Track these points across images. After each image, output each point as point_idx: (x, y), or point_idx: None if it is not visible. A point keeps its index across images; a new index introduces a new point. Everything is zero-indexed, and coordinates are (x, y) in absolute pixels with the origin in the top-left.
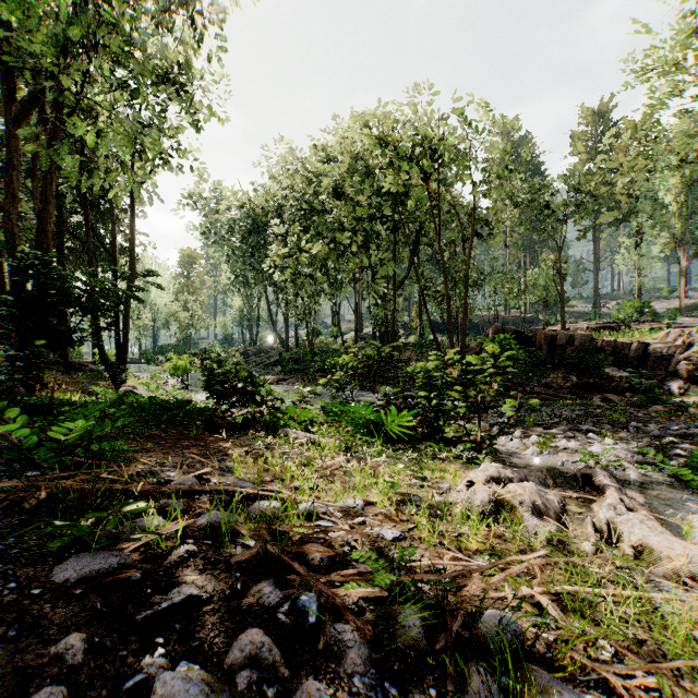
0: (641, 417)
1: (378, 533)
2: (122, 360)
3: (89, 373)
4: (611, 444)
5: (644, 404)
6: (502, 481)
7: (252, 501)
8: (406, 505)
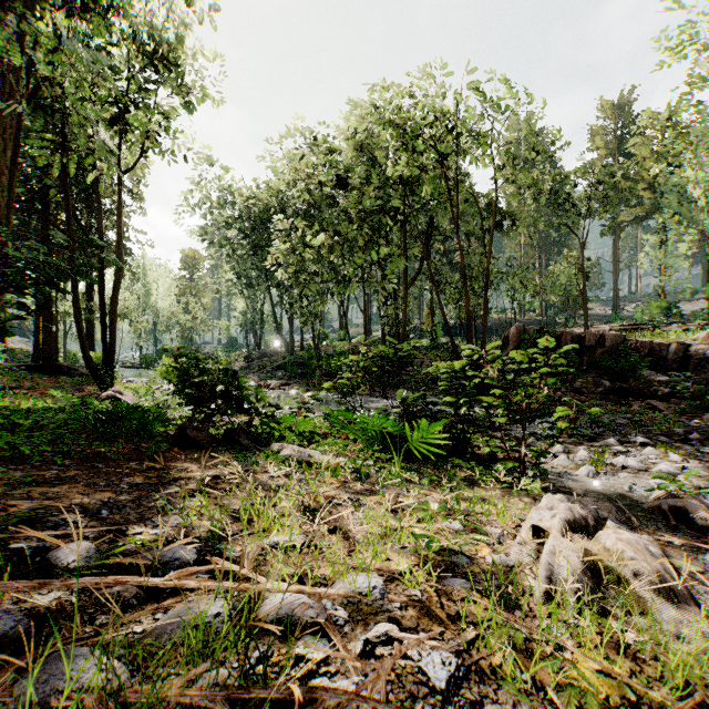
0: (696, 426)
1: (417, 669)
2: (109, 362)
3: (78, 377)
4: (678, 461)
5: (693, 411)
6: (578, 524)
7: (183, 591)
8: (449, 576)
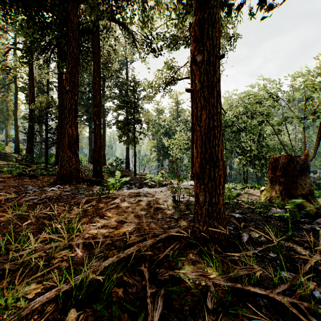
0: None
1: None
2: None
3: None
4: None
5: None
6: None
7: None
8: None
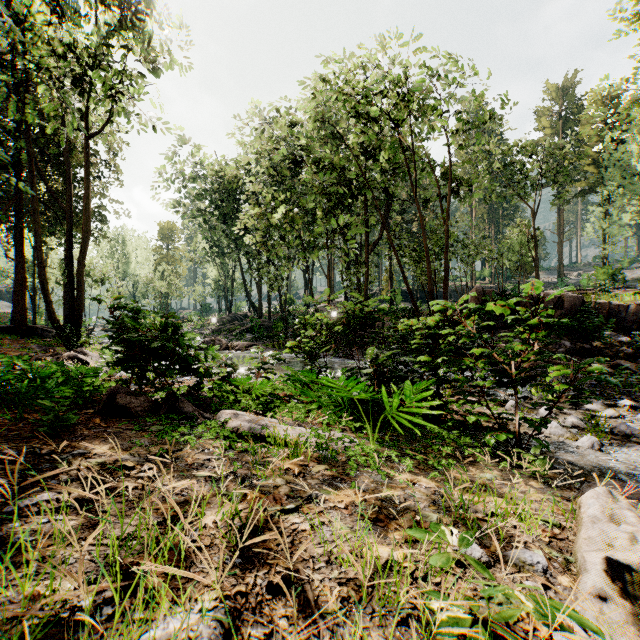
0: None
1: None
2: (76, 324)
3: (51, 339)
4: None
5: None
6: None
7: None
8: None
